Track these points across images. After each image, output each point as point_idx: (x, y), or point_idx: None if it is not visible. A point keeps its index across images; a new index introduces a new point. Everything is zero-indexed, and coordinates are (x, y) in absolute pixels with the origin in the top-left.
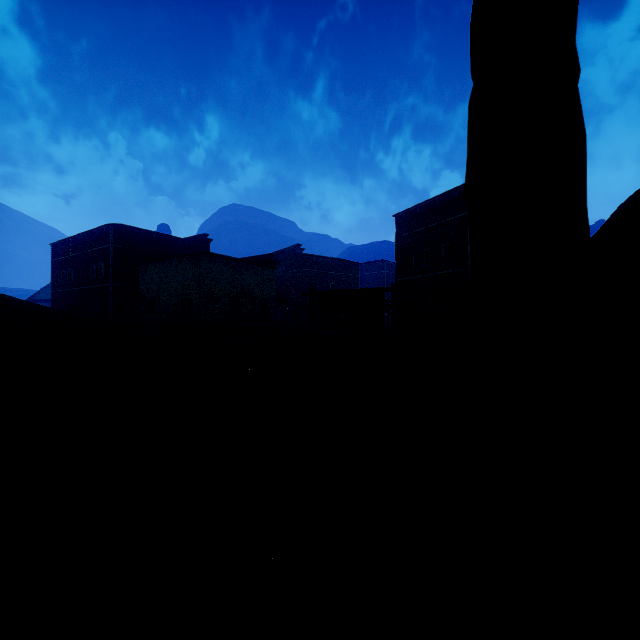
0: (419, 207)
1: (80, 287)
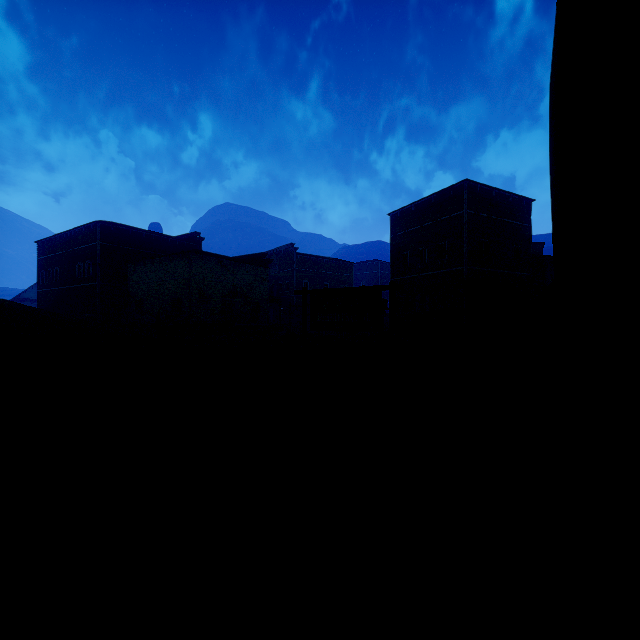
0: (414, 205)
1: (66, 286)
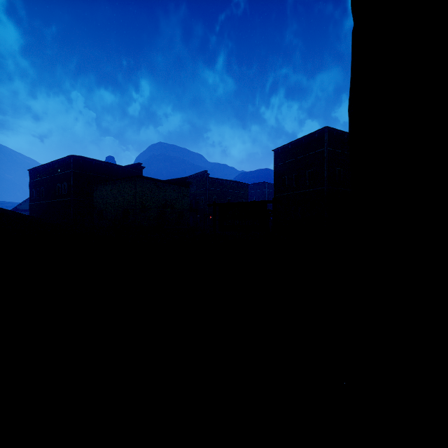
0: (290, 144)
1: (50, 200)
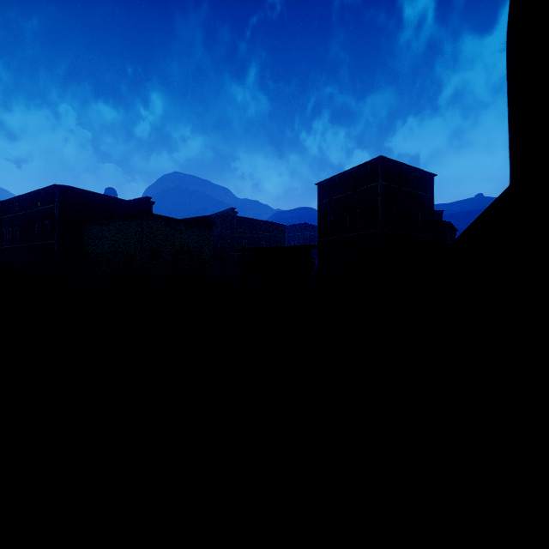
0: (337, 177)
1: (26, 244)
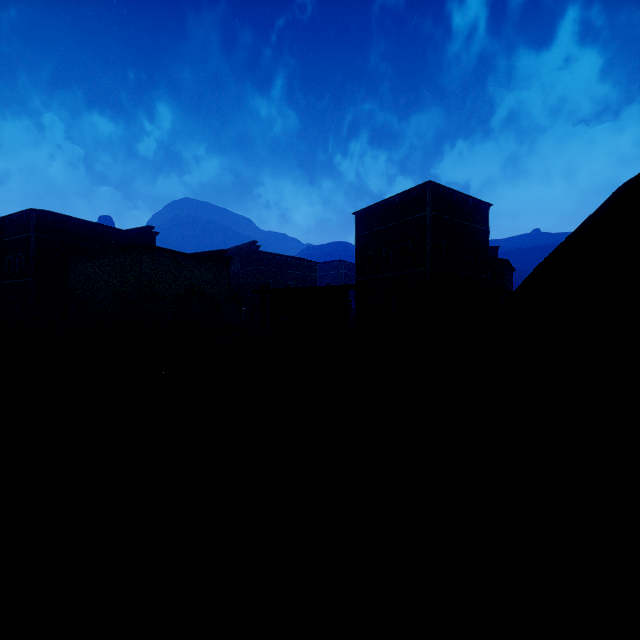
0: (379, 205)
1: None
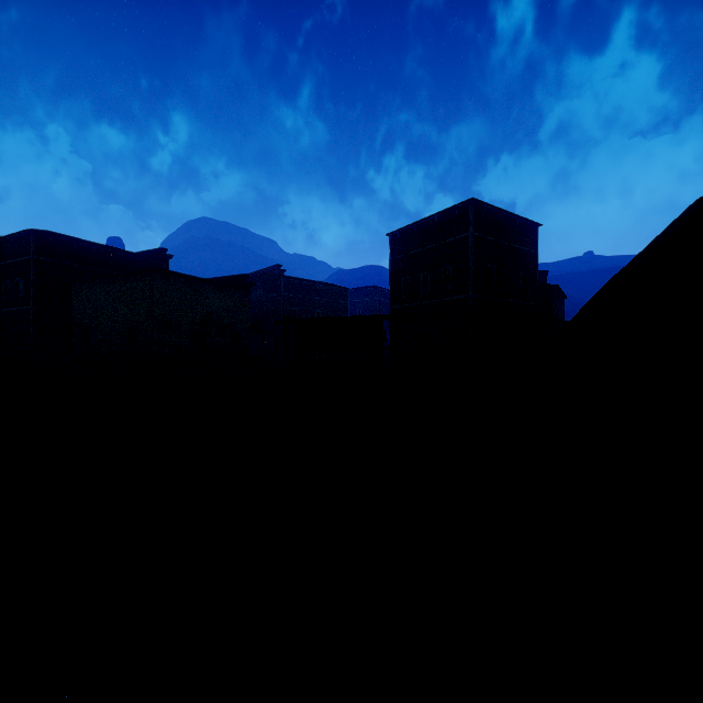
0: (416, 226)
1: None
